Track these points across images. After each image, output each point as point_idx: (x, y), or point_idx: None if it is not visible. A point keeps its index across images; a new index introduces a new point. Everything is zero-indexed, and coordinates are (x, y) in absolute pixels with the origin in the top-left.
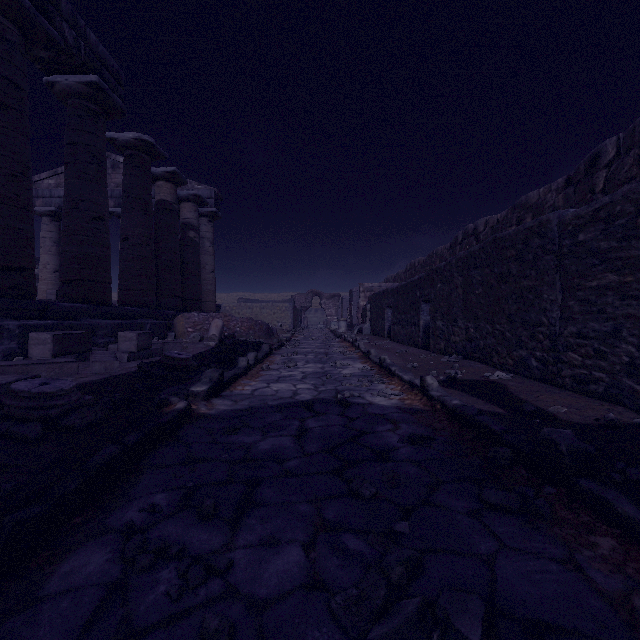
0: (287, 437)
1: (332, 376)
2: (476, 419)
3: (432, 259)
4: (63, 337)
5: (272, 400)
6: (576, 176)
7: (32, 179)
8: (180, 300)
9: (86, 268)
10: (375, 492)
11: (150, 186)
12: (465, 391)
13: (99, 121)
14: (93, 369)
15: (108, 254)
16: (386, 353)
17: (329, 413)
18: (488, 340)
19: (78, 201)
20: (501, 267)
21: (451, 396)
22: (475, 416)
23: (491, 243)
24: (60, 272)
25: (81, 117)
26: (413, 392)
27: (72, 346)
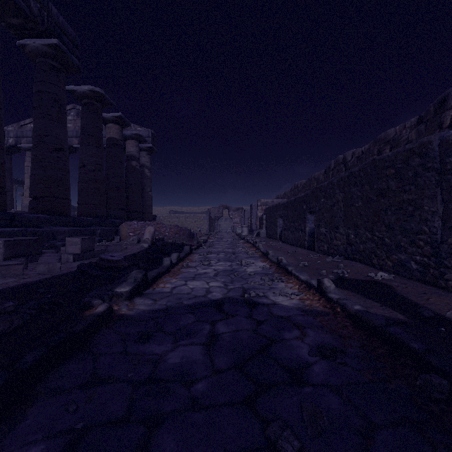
0: (197, 346)
1: (239, 274)
2: (387, 331)
3: (311, 182)
4: (14, 243)
5: (187, 299)
6: (426, 116)
7: (19, 124)
8: (125, 212)
9: (49, 187)
10: (299, 447)
11: (101, 126)
12: (357, 292)
13: (60, 75)
14: (38, 270)
15: (67, 177)
16: (280, 253)
17: (238, 315)
18: (367, 244)
19: (43, 136)
20: (380, 184)
21: (348, 299)
22: (384, 327)
23: (370, 164)
24: (30, 190)
25: (46, 72)
26: (310, 292)
27: (23, 250)
